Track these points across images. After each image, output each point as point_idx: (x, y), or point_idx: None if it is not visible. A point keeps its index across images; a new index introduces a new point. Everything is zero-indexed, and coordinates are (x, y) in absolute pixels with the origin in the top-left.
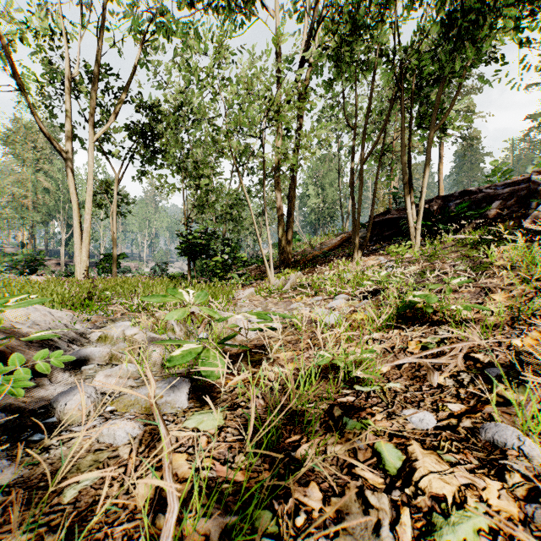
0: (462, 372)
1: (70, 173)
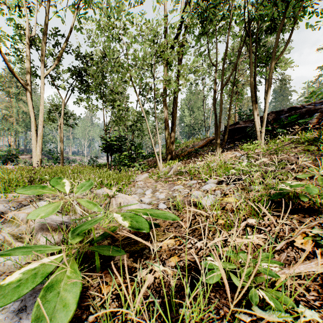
0: None
1: (29, 98)
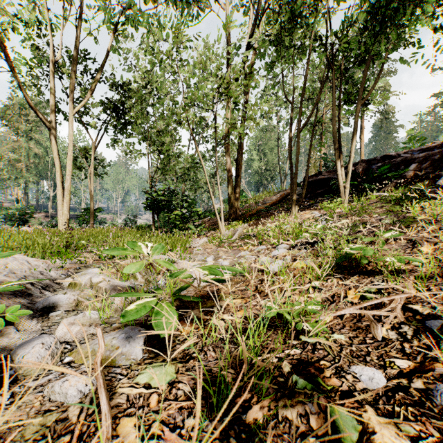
0: (403, 324)
1: (54, 141)
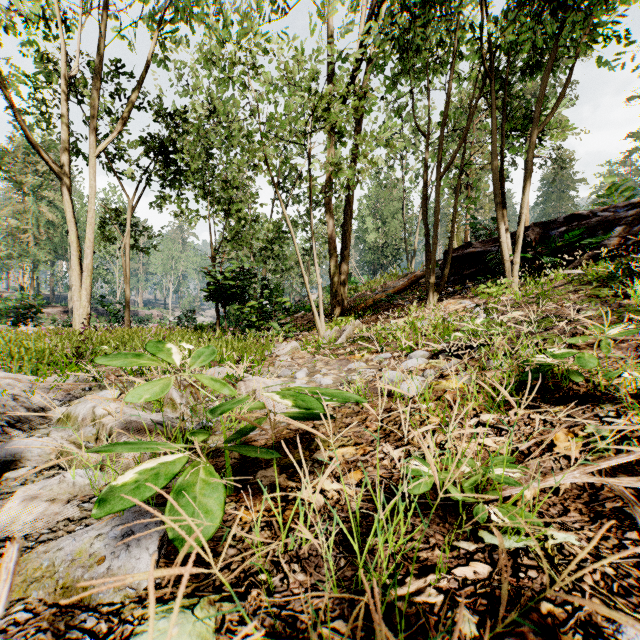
0: None
1: (67, 196)
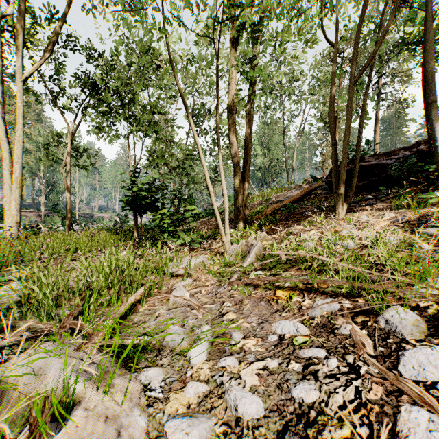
0: None
1: (0, 117)
